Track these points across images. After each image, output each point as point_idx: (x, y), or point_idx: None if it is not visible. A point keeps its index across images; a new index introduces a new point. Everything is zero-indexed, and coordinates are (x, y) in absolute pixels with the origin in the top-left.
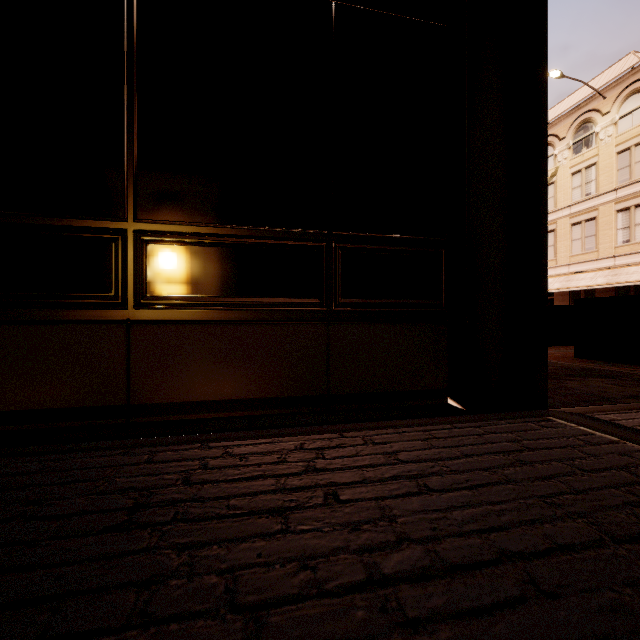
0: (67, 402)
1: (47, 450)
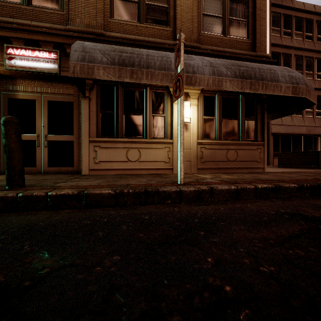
0: None
1: None
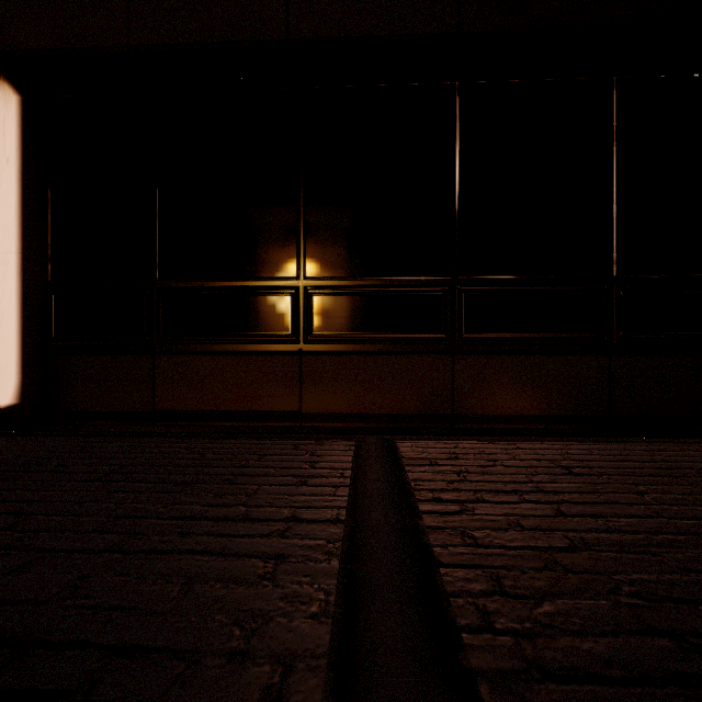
0: (413, 410)
1: (434, 438)
